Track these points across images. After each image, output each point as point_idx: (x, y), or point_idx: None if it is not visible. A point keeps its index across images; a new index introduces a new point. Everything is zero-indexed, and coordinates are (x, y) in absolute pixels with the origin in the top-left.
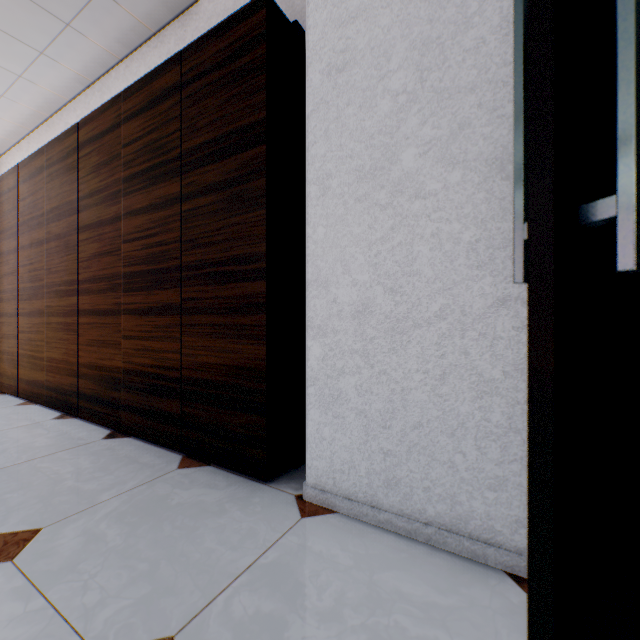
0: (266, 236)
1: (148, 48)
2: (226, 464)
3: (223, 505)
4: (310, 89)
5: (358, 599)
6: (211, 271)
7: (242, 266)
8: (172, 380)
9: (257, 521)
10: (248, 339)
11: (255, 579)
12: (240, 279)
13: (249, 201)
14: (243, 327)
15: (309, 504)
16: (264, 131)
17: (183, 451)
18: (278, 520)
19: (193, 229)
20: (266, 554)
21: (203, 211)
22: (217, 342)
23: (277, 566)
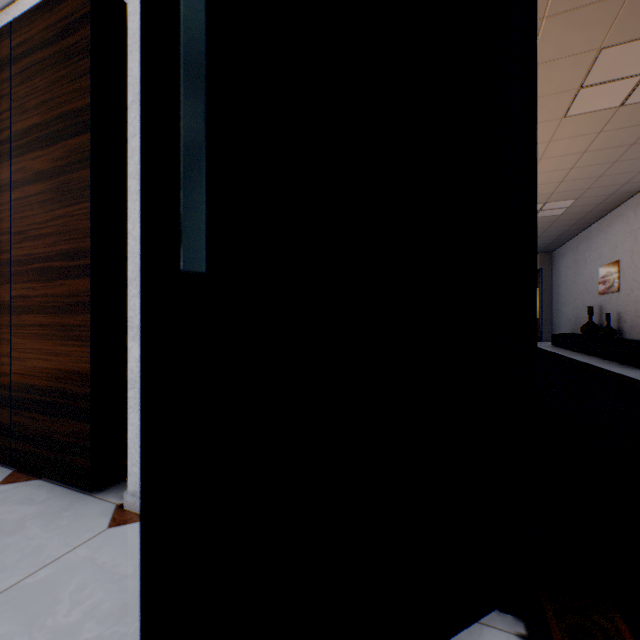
0: (91, 230)
1: (7, 16)
2: (54, 476)
3: (24, 522)
4: (131, 78)
5: (111, 609)
6: (40, 266)
7: (69, 262)
8: (3, 387)
9: (53, 536)
10: (75, 340)
11: (5, 602)
12: (67, 276)
13: (75, 192)
14: (70, 328)
15: (127, 513)
16: (89, 118)
17: (13, 465)
18: (79, 533)
19: (23, 220)
20: (38, 572)
21: (33, 200)
22: (46, 344)
23: (42, 584)
